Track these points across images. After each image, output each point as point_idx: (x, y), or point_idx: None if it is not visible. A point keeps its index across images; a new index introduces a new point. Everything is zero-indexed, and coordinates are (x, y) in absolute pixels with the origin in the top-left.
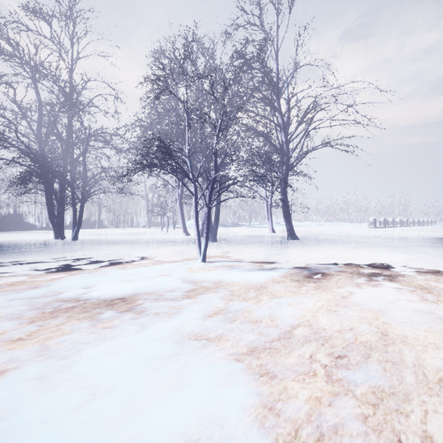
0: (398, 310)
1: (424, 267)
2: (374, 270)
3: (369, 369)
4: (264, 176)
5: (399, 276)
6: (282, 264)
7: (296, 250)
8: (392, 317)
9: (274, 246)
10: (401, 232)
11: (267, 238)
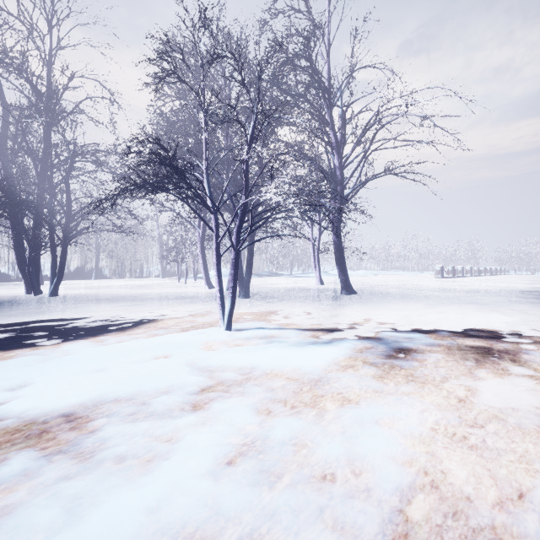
0: None
1: None
2: (477, 342)
3: None
4: (317, 205)
5: (521, 353)
6: (342, 332)
7: (356, 309)
8: None
9: (326, 304)
10: (476, 284)
11: (315, 292)
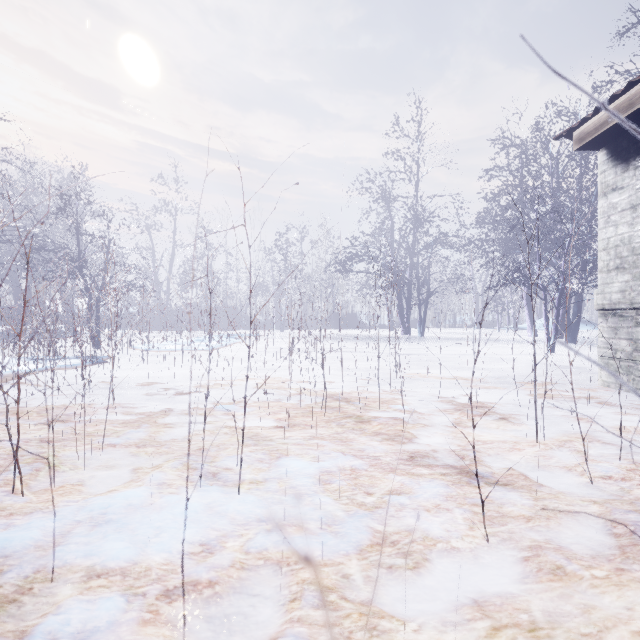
0: None
1: None
2: None
3: None
4: None
5: None
6: None
7: None
8: None
9: None
10: None
11: None
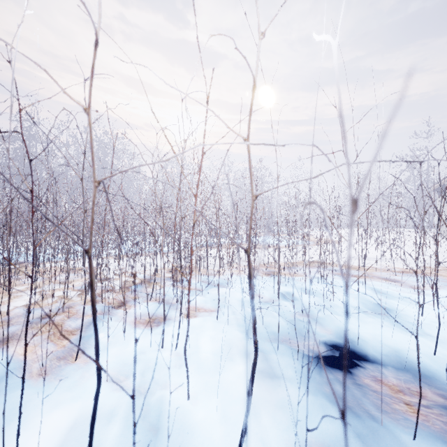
0: None
1: None
2: None
3: None
4: None
5: None
6: None
7: None
8: None
9: None
10: None
11: None
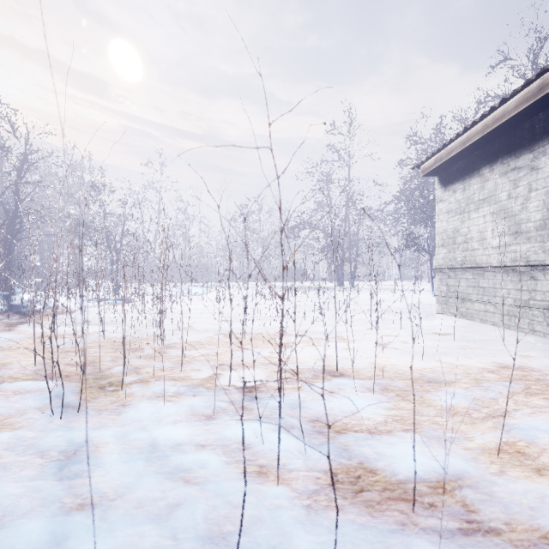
0: None
1: None
2: None
3: None
4: None
5: None
6: None
7: None
8: None
9: None
10: None
11: None
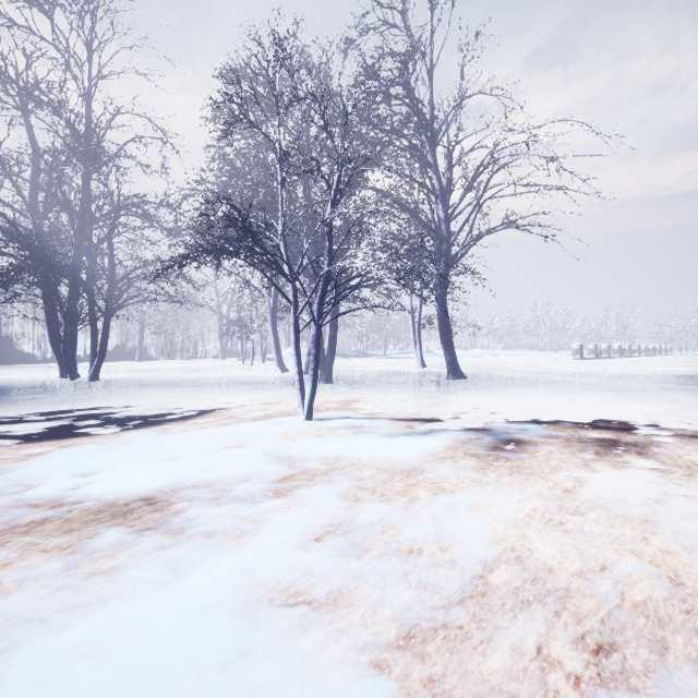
0: (677, 519)
1: (686, 427)
2: (604, 433)
3: (682, 691)
4: (414, 271)
5: (652, 445)
6: (444, 422)
7: (464, 397)
8: (672, 536)
9: (427, 390)
10: (625, 367)
11: (414, 376)
